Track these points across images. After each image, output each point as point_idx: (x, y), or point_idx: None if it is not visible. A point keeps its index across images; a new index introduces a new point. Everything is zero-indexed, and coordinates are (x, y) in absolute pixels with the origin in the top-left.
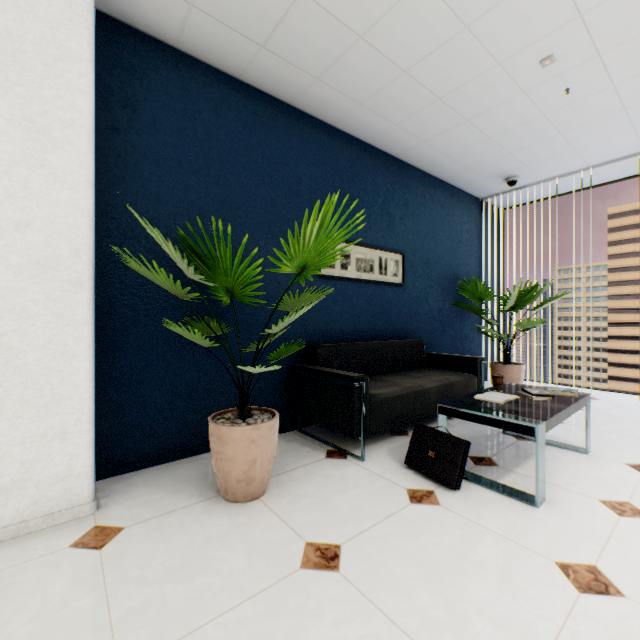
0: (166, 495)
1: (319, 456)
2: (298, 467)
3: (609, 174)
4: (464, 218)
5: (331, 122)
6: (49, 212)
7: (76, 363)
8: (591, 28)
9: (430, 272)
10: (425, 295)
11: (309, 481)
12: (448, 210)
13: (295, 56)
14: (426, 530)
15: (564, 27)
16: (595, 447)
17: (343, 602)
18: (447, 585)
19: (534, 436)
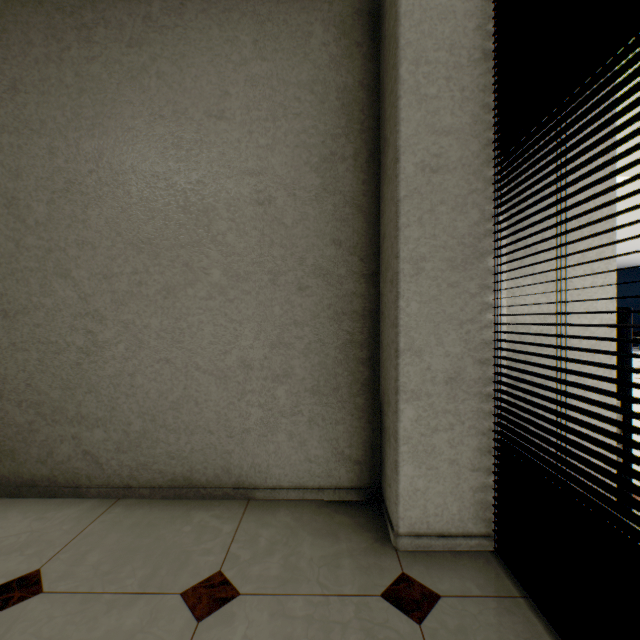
0: None
1: None
2: None
3: None
4: None
5: None
6: None
7: None
8: None
9: (627, 303)
10: None
11: None
12: (639, 278)
13: None
14: None
15: None
16: None
17: None
18: None
19: None
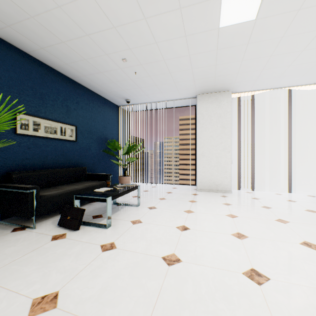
0: None
1: (6, 232)
2: None
3: (160, 106)
4: (111, 113)
5: (26, 51)
6: None
7: None
8: (135, 54)
9: (92, 136)
10: (89, 146)
11: None
12: (102, 108)
13: None
14: (52, 250)
15: (126, 50)
16: (142, 203)
17: None
18: (49, 267)
19: (106, 202)
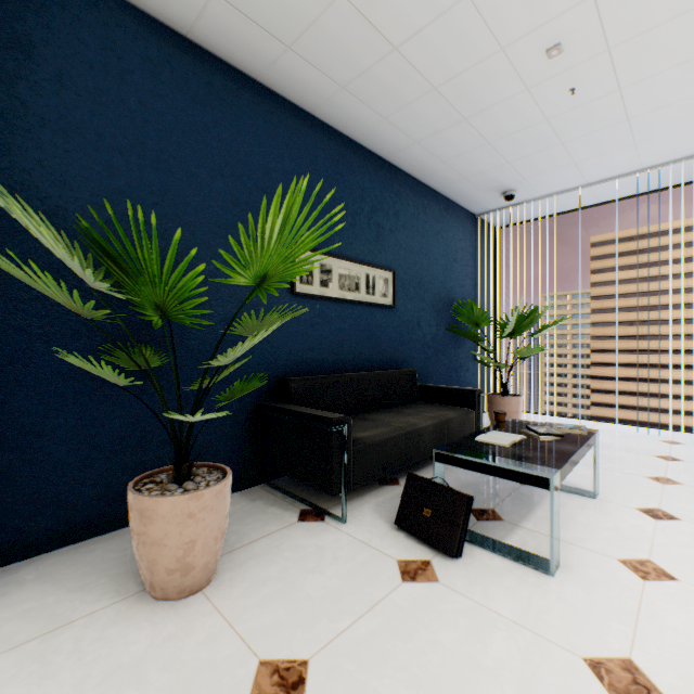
0: (65, 596)
1: (290, 519)
2: (261, 537)
3: (606, 193)
4: (459, 235)
5: (308, 108)
6: None
7: None
8: (603, 13)
9: (423, 293)
10: (418, 319)
11: (273, 558)
12: (442, 225)
13: (259, 11)
14: (422, 623)
15: (575, 9)
16: (603, 489)
17: None
18: None
19: (549, 489)
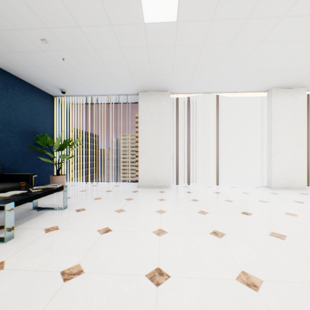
0: None
1: None
2: None
3: (103, 100)
4: (42, 103)
5: None
6: None
7: None
8: (57, 36)
9: (12, 128)
10: (7, 141)
11: None
12: (29, 97)
13: None
14: None
15: (44, 29)
16: (72, 206)
17: None
18: None
19: (4, 210)
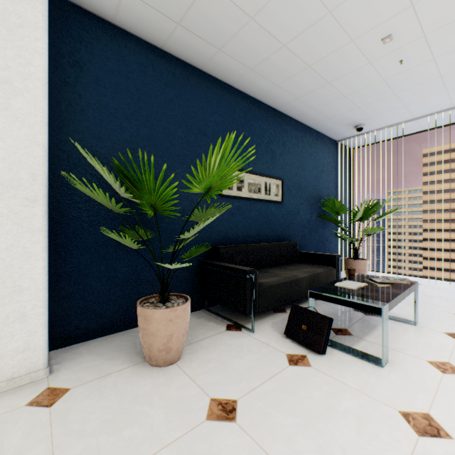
0: (104, 361)
1: (221, 329)
2: (205, 338)
3: (428, 124)
4: (325, 154)
5: (230, 83)
6: (11, 145)
7: (33, 261)
8: (420, 15)
9: (301, 193)
10: (298, 210)
11: (213, 349)
12: (314, 148)
13: (203, 32)
14: (301, 387)
15: (400, 14)
16: (421, 320)
17: (239, 448)
18: (318, 432)
19: (380, 314)
